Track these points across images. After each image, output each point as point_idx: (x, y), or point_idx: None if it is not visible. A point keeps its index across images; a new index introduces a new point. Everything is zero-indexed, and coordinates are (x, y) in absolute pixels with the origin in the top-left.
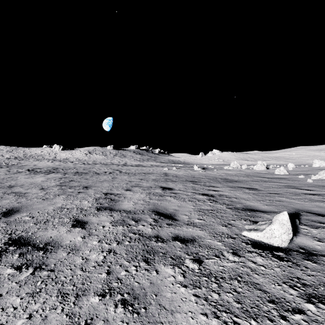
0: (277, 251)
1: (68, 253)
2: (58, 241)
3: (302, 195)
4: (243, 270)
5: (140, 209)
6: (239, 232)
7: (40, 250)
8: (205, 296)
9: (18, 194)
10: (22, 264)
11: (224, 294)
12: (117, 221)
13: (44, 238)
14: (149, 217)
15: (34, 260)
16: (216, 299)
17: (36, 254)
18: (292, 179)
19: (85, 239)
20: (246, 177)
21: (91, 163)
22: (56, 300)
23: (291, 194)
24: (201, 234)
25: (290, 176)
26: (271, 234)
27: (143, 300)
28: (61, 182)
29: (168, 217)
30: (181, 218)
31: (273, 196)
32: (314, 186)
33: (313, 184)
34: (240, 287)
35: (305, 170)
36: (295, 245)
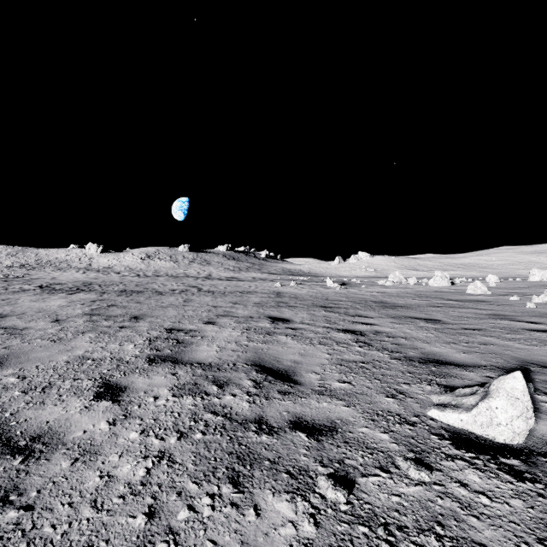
0: (506, 454)
1: (74, 460)
2: (59, 433)
3: (525, 333)
4: (444, 505)
5: (229, 360)
6: (421, 411)
7: (18, 454)
8: None
9: (9, 331)
10: None
11: None
12: (183, 385)
13: (33, 426)
14: (246, 376)
15: None
16: None
17: (6, 464)
18: (498, 303)
19: (115, 427)
20: (417, 300)
21: (150, 275)
22: None
23: (504, 330)
24: (347, 416)
25: (495, 297)
26: (491, 418)
27: None
28: (94, 307)
29: (281, 377)
30: (306, 379)
31: (473, 335)
32: (541, 315)
33: (538, 312)
34: None
35: (518, 287)
36: (539, 439)
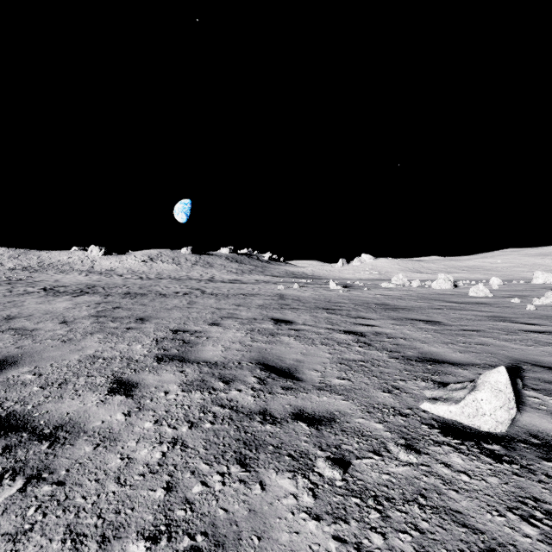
0: (489, 441)
1: (96, 446)
2: (79, 423)
3: (522, 334)
4: (428, 482)
5: (234, 359)
6: (415, 404)
7: (44, 440)
8: (357, 541)
9: (19, 332)
10: (5, 469)
11: (394, 535)
12: (191, 381)
13: (54, 417)
14: (250, 374)
15: (29, 462)
16: (378, 547)
17: (35, 449)
18: (499, 305)
19: (131, 417)
20: (419, 302)
21: (153, 278)
22: (60, 549)
23: (502, 331)
24: (345, 408)
25: (496, 300)
26: (477, 409)
27: (234, 550)
28: (99, 309)
29: (284, 375)
30: (307, 377)
31: (471, 336)
32: (540, 317)
33: (538, 314)
34: (424, 519)
35: (520, 290)
36: (521, 428)
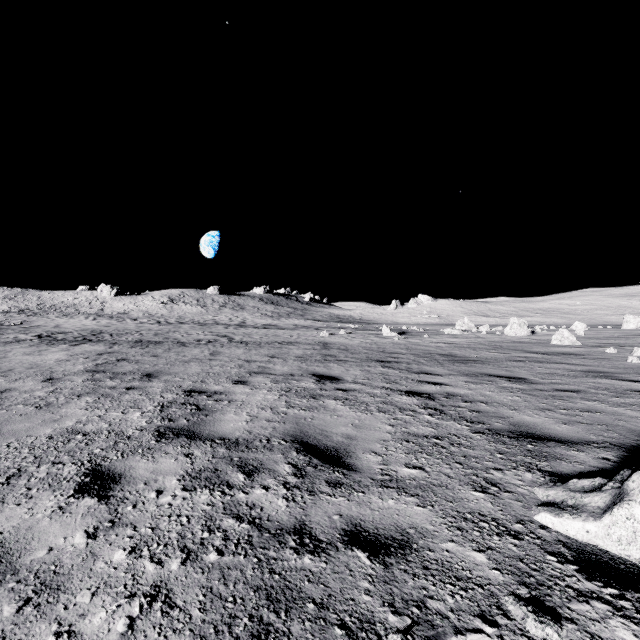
0: None
1: (24, 603)
2: (12, 552)
3: (635, 396)
4: None
5: (262, 435)
6: (525, 513)
7: None
8: None
9: None
10: None
11: None
12: (198, 472)
13: None
14: (283, 458)
15: None
16: None
17: None
18: (592, 356)
19: (95, 541)
20: (493, 352)
21: (173, 322)
22: None
23: (608, 392)
24: (423, 521)
25: (586, 349)
26: (634, 531)
27: None
28: (99, 362)
29: (331, 460)
30: (363, 463)
31: (571, 398)
32: None
33: None
34: None
35: (612, 337)
36: None
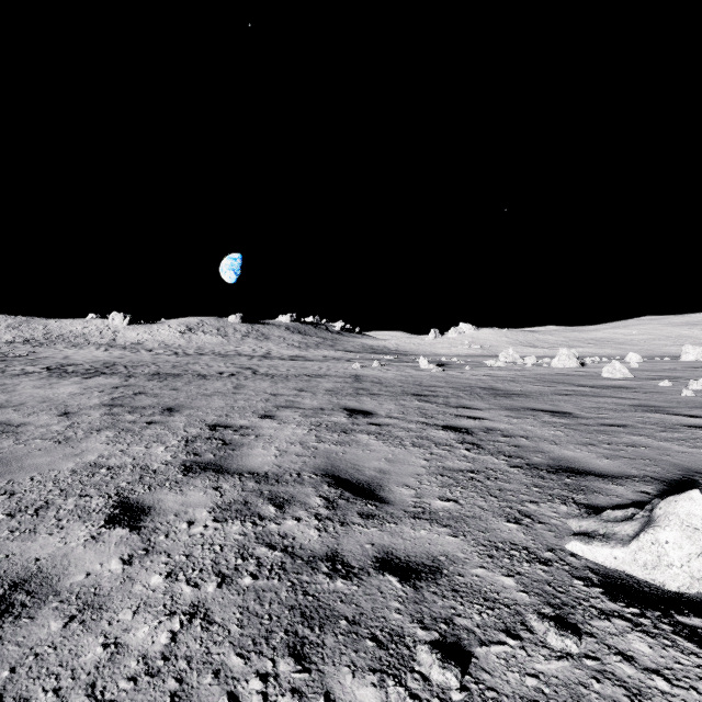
0: (683, 610)
1: (69, 620)
2: (51, 576)
3: (685, 430)
4: (602, 693)
5: (292, 469)
6: (557, 543)
7: None
8: None
9: None
10: None
11: None
12: (228, 505)
13: (16, 565)
14: (314, 492)
15: None
16: None
17: None
18: (645, 389)
19: (131, 567)
20: (538, 386)
21: (191, 353)
22: None
23: (656, 426)
24: (454, 550)
25: (639, 382)
26: (659, 556)
27: None
28: (115, 396)
29: (363, 493)
30: (396, 496)
31: (616, 433)
32: None
33: (699, 402)
34: None
35: (668, 369)
36: None
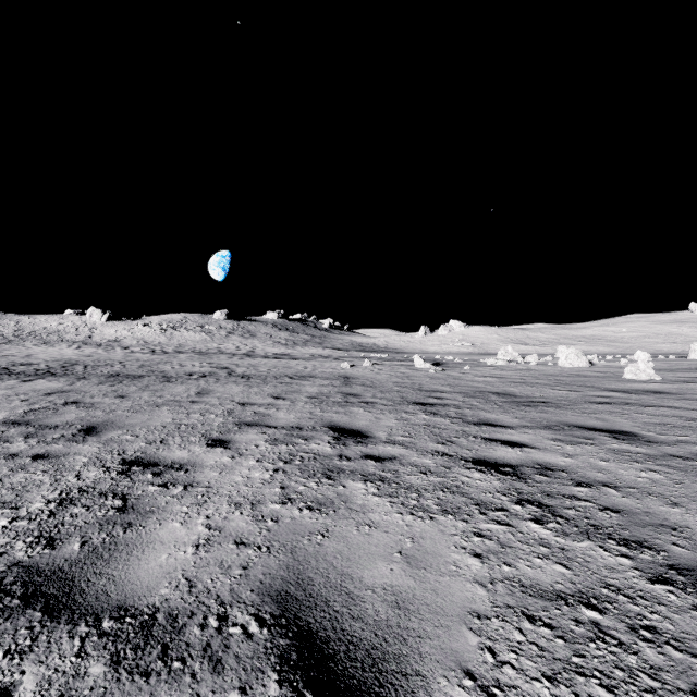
0: None
1: None
2: None
3: None
4: None
5: (214, 595)
6: None
7: None
8: None
9: None
10: None
11: None
12: None
13: None
14: None
15: None
16: None
17: None
18: (692, 395)
19: None
20: (560, 390)
21: (169, 351)
22: None
23: None
24: None
25: (675, 386)
26: None
27: None
28: (36, 407)
29: None
30: None
31: None
32: None
33: None
34: None
35: (690, 369)
36: None
